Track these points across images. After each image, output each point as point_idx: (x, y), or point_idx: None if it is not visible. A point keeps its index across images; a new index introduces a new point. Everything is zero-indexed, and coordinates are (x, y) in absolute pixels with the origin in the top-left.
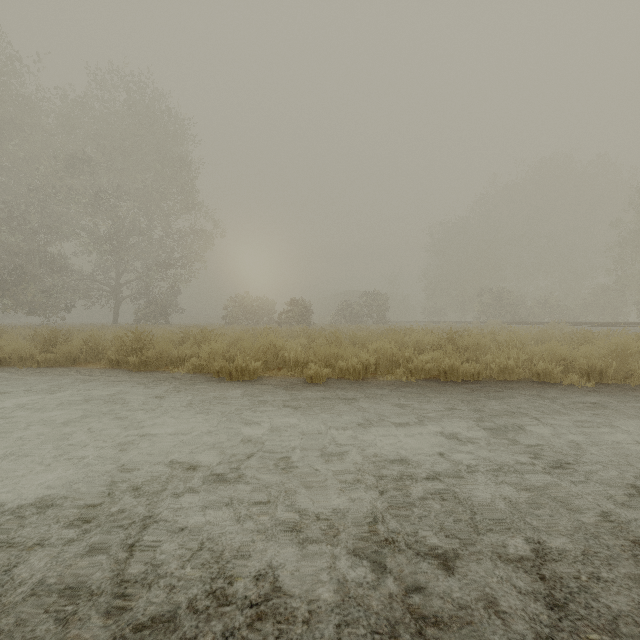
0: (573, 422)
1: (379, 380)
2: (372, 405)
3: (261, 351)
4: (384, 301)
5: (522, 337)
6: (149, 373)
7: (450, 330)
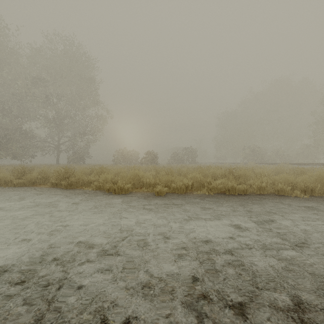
0: (301, 218)
1: (193, 194)
2: (190, 208)
3: (131, 178)
4: (195, 152)
5: (268, 171)
6: (72, 190)
7: (230, 167)
